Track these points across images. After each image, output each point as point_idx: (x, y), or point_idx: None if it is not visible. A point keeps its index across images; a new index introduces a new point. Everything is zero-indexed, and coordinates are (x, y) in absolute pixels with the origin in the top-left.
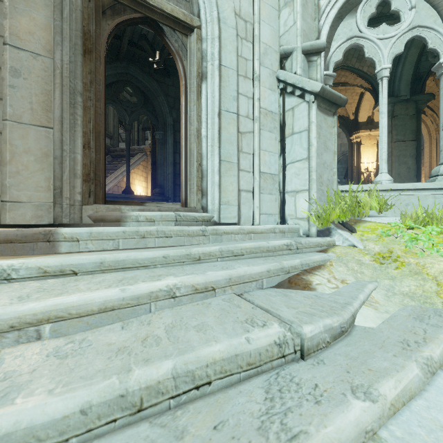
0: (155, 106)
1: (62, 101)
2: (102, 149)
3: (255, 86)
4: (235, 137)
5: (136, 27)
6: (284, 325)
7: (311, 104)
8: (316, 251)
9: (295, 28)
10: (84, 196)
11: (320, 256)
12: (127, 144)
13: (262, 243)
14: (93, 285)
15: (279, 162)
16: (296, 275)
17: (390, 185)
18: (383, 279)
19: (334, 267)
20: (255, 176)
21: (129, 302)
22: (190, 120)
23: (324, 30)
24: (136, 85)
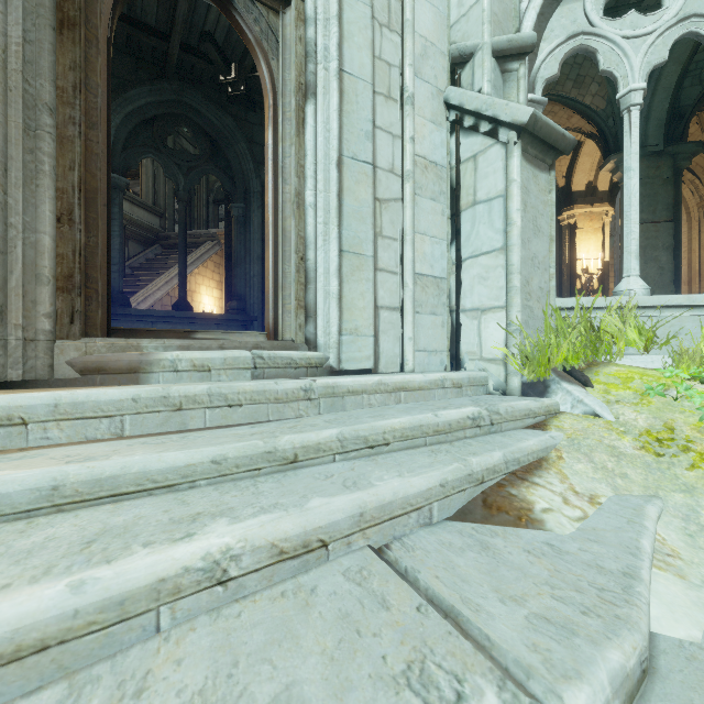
0: (230, 159)
1: (6, 121)
2: (103, 225)
3: (405, 115)
4: (369, 208)
5: (194, 18)
6: (515, 699)
7: (511, 148)
8: (526, 426)
9: (480, 8)
10: (60, 321)
11: (538, 440)
12: (181, 224)
13: (426, 418)
14: (2, 568)
15: (450, 255)
16: (497, 485)
17: (648, 298)
18: (671, 491)
19: (567, 463)
20: (406, 282)
21: (93, 620)
22: (284, 173)
23: (528, 21)
24: (196, 123)
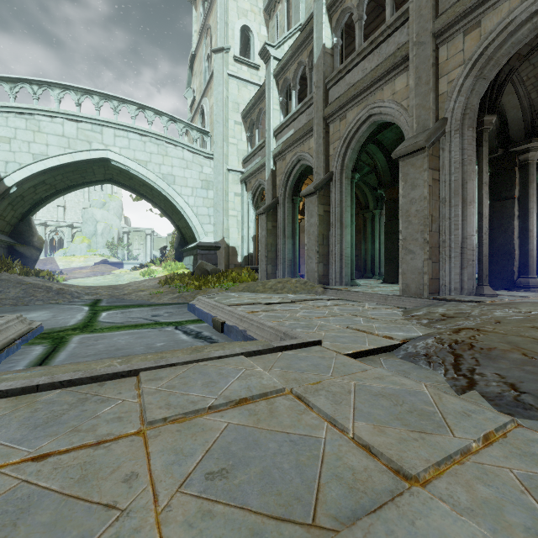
0: None
1: None
2: None
3: None
4: None
5: None
6: None
7: None
8: None
9: None
10: None
11: None
12: None
13: None
14: None
15: None
16: None
17: None
18: None
19: None
20: None
21: None
22: None
23: None
24: None
